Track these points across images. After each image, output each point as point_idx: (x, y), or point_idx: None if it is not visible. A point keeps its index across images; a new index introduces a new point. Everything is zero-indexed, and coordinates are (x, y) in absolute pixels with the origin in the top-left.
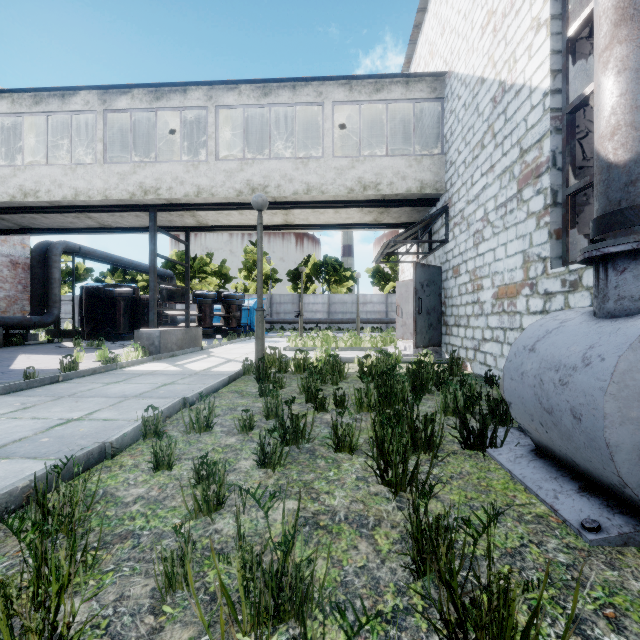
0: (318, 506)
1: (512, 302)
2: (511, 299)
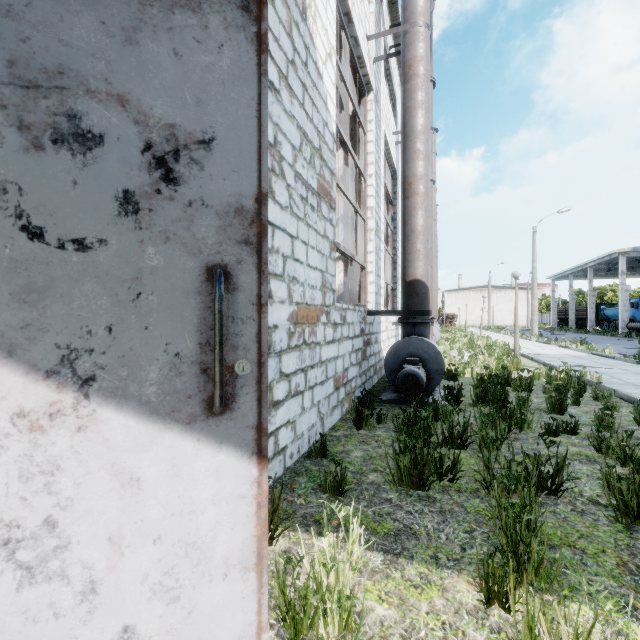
0: None
1: (314, 330)
2: (313, 326)
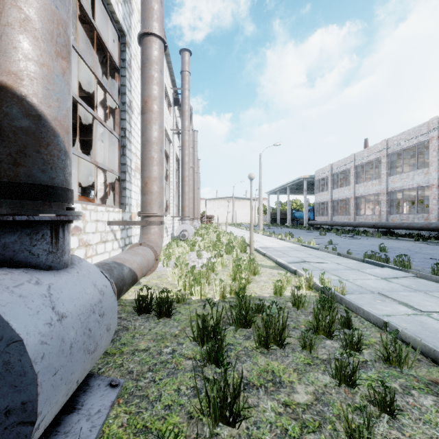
0: (280, 397)
1: None
2: None
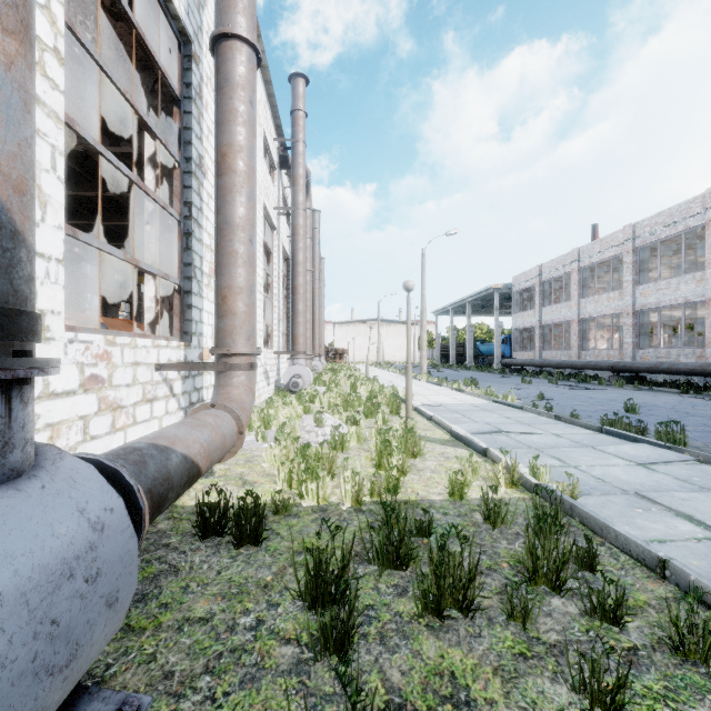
0: None
1: None
2: None
